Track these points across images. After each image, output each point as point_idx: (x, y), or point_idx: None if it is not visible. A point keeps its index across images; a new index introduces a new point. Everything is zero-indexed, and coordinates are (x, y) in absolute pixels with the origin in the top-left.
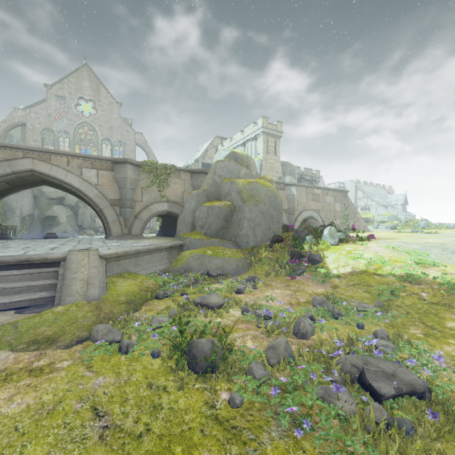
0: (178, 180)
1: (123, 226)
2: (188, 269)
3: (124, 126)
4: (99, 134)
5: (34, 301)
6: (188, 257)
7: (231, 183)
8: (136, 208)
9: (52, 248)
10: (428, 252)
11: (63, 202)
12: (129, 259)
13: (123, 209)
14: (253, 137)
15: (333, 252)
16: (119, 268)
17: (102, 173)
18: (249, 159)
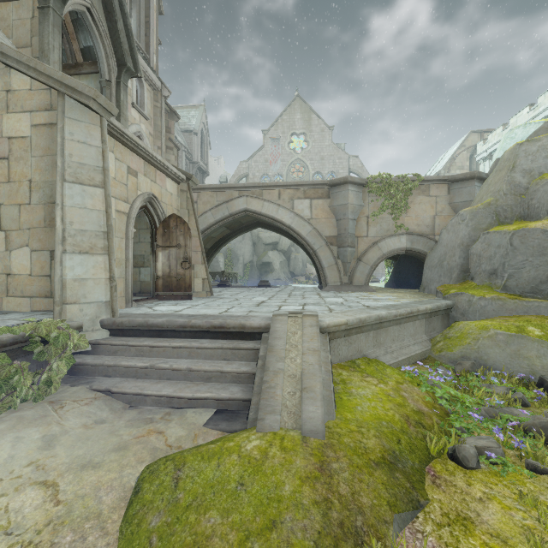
0: (424, 199)
1: (341, 272)
2: (480, 363)
3: (337, 152)
4: (310, 168)
5: (222, 403)
6: (475, 336)
7: None
8: (359, 247)
9: (259, 303)
10: None
11: (277, 248)
12: (364, 333)
13: (342, 249)
14: None
15: None
16: (348, 349)
17: (316, 202)
18: None
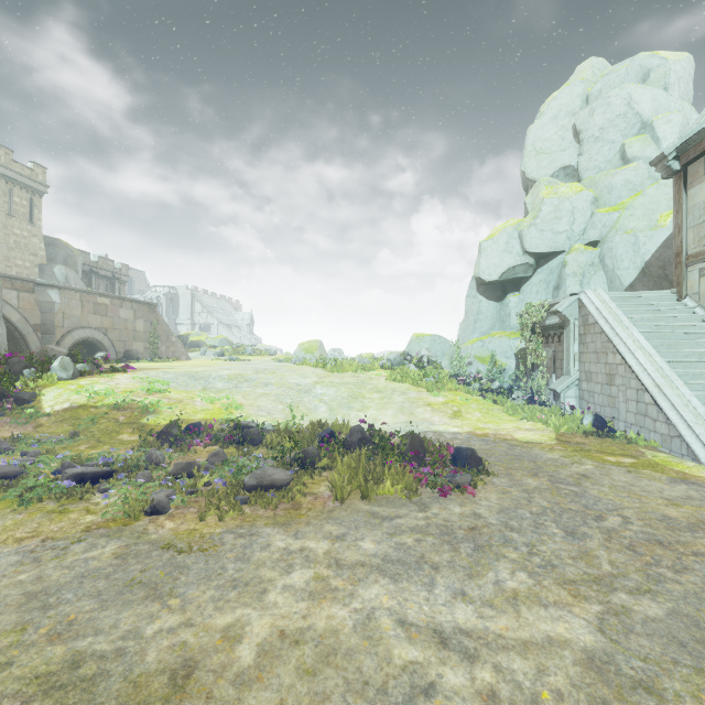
0: None
1: None
2: None
3: None
4: None
5: None
6: None
7: None
8: None
9: None
10: (169, 381)
11: None
12: None
13: None
14: None
15: (59, 387)
16: None
17: None
18: None
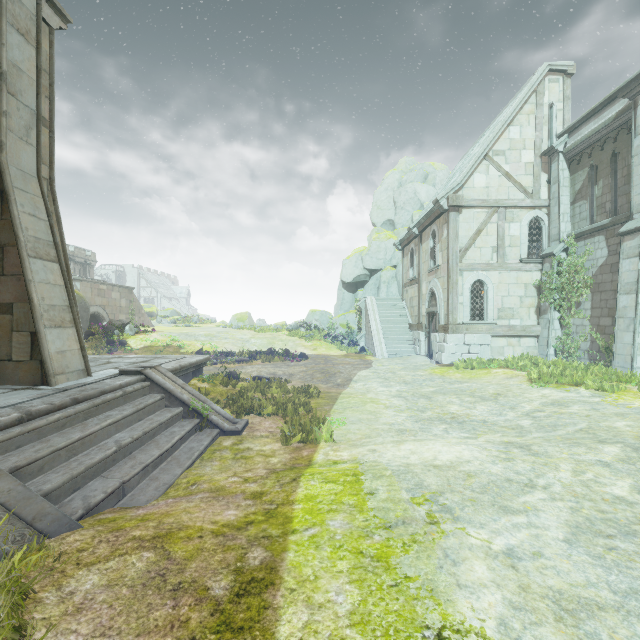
0: None
1: None
2: None
3: None
4: None
5: None
6: None
7: None
8: None
9: None
10: (179, 336)
11: None
12: None
13: None
14: None
15: (133, 339)
16: None
17: None
18: None
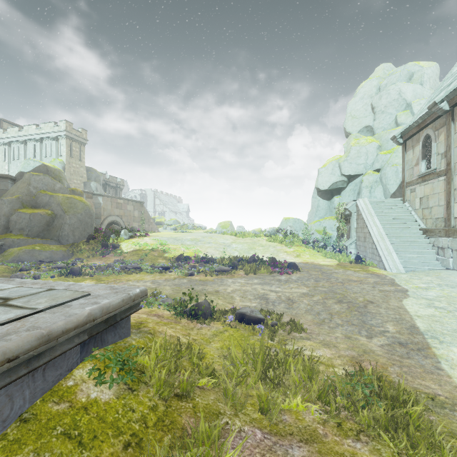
0: None
1: None
2: (20, 261)
3: None
4: None
5: None
6: (18, 252)
7: (51, 196)
8: None
9: None
10: (167, 240)
11: None
12: None
13: None
14: (54, 137)
15: (126, 242)
16: None
17: None
18: (61, 173)
